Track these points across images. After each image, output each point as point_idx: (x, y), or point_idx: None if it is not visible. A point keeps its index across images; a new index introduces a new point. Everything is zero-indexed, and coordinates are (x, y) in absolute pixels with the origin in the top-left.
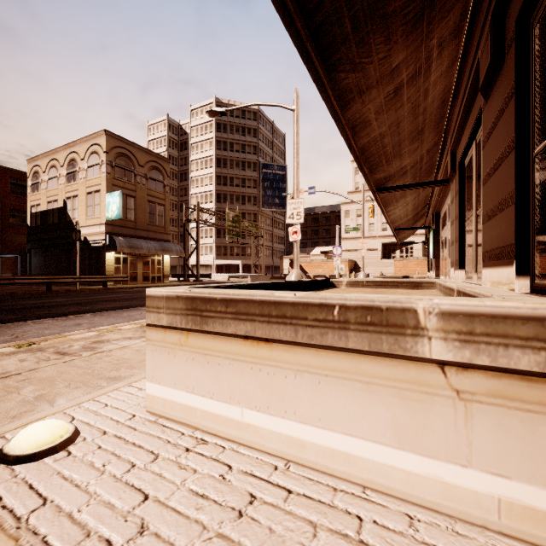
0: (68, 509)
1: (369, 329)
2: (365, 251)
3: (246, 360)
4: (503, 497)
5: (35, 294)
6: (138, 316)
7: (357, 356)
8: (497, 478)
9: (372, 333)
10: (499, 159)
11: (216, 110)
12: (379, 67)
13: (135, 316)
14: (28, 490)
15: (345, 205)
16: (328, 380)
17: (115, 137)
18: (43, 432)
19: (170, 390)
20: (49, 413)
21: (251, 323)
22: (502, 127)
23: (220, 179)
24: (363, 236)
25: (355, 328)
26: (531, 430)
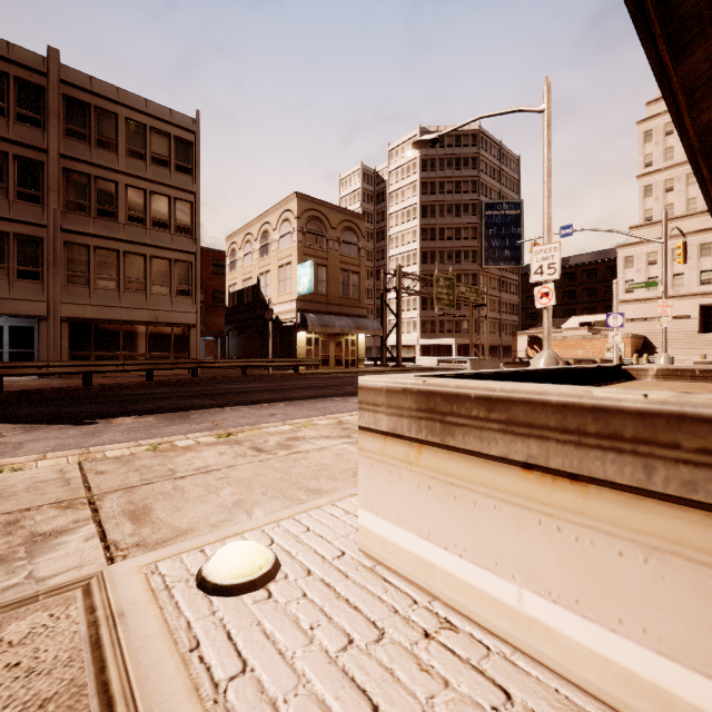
0: (272, 692)
1: None
2: (669, 319)
3: (529, 506)
4: None
5: (232, 379)
6: (333, 409)
7: None
8: None
9: None
10: None
11: (425, 139)
12: None
13: (330, 409)
14: (226, 641)
15: (625, 248)
16: None
17: (306, 199)
18: (241, 557)
19: (392, 527)
20: (246, 527)
21: (538, 443)
22: None
23: (426, 233)
24: (665, 295)
25: None
26: None
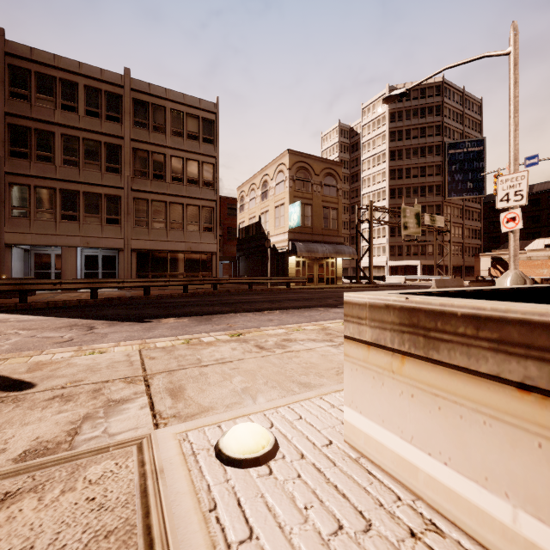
0: None
1: None
2: None
3: (526, 427)
4: None
5: (241, 292)
6: (318, 317)
7: None
8: None
9: None
10: None
11: (394, 94)
12: None
13: (315, 317)
14: (237, 507)
15: None
16: None
17: (296, 154)
18: (248, 437)
19: (375, 426)
20: (252, 410)
21: (538, 364)
22: None
23: (394, 173)
24: None
25: None
26: None
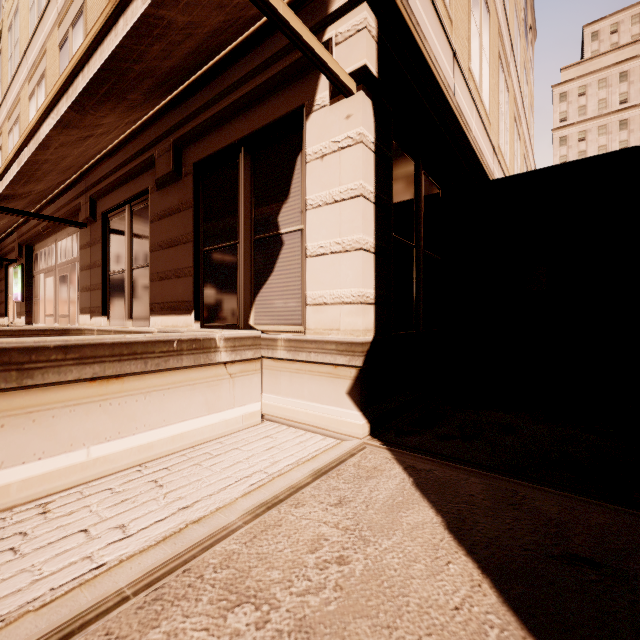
0: (25, 584)
1: (195, 352)
2: None
3: (95, 400)
4: (244, 414)
5: None
6: None
7: (188, 370)
8: (242, 407)
9: (196, 354)
10: (175, 241)
11: None
12: (94, 119)
13: None
14: None
15: None
16: (170, 392)
17: None
18: None
19: None
20: None
21: (100, 365)
22: (180, 221)
23: None
24: None
25: (187, 353)
26: (251, 382)
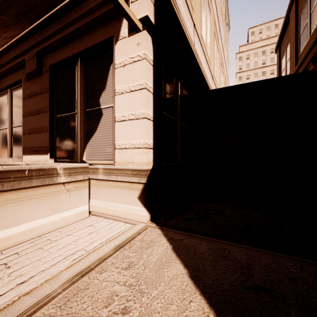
0: None
1: (41, 177)
2: None
3: None
4: (77, 213)
5: None
6: None
7: (37, 188)
8: (76, 208)
9: (42, 178)
10: (38, 111)
11: None
12: None
13: None
14: None
15: None
16: (22, 202)
17: None
18: None
19: None
20: None
21: None
22: (41, 99)
23: None
24: None
25: (36, 177)
26: (81, 193)
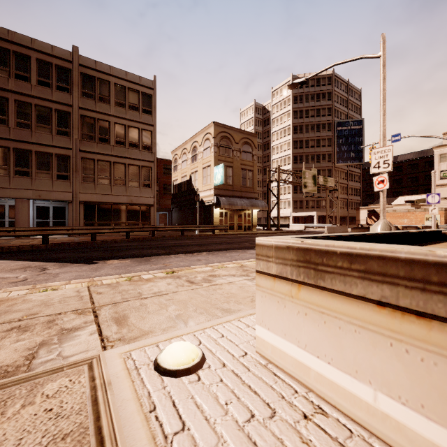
0: (201, 446)
1: None
2: None
3: (382, 332)
4: None
5: (175, 237)
6: (237, 257)
7: None
8: None
9: None
10: None
11: (296, 82)
12: None
13: (235, 257)
14: (172, 407)
15: (440, 148)
16: None
17: (220, 125)
18: (181, 352)
19: (279, 339)
20: (184, 332)
21: (390, 287)
22: None
23: (296, 143)
24: None
25: None
26: None
